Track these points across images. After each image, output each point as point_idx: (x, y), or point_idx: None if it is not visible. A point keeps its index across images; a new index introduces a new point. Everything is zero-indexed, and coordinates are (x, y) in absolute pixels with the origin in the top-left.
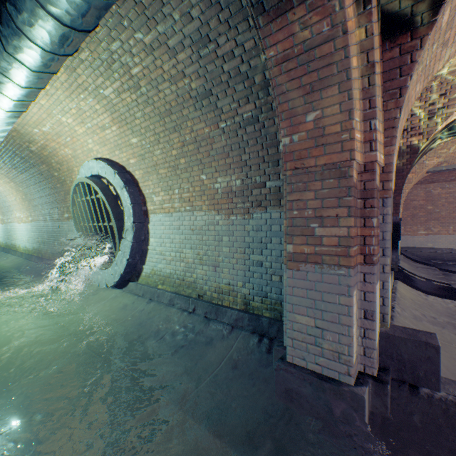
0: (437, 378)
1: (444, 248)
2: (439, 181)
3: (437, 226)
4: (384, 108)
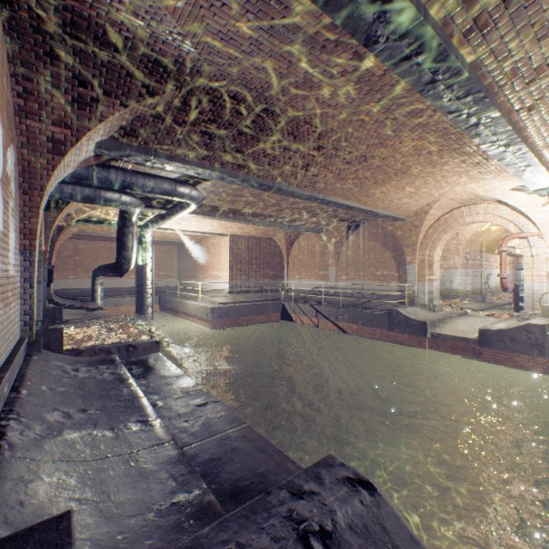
0: (63, 317)
1: (88, 288)
2: (85, 239)
3: (83, 272)
4: (46, 231)
